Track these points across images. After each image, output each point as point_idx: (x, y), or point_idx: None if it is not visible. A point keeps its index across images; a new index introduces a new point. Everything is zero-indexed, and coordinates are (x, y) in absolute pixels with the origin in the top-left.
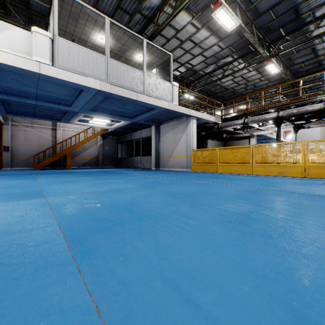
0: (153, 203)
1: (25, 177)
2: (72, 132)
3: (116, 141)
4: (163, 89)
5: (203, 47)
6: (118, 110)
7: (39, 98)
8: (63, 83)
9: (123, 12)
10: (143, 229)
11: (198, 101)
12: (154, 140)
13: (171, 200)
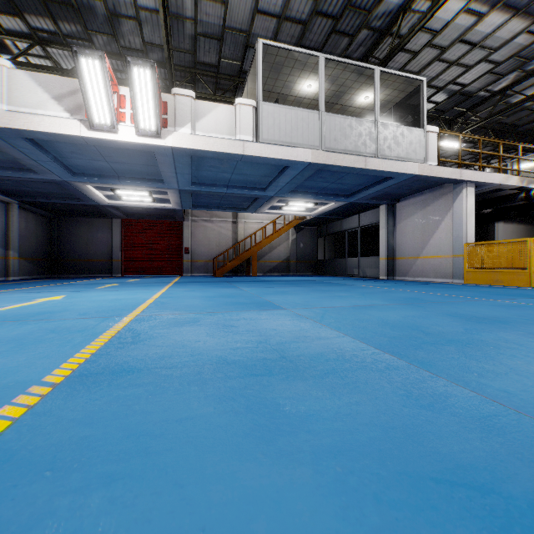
0: (447, 326)
1: (223, 285)
2: (256, 225)
3: (315, 234)
4: (408, 142)
5: (491, 45)
6: (329, 187)
7: (231, 185)
8: (266, 161)
9: (339, 36)
10: (471, 353)
11: (479, 151)
12: (384, 230)
13: (475, 325)
